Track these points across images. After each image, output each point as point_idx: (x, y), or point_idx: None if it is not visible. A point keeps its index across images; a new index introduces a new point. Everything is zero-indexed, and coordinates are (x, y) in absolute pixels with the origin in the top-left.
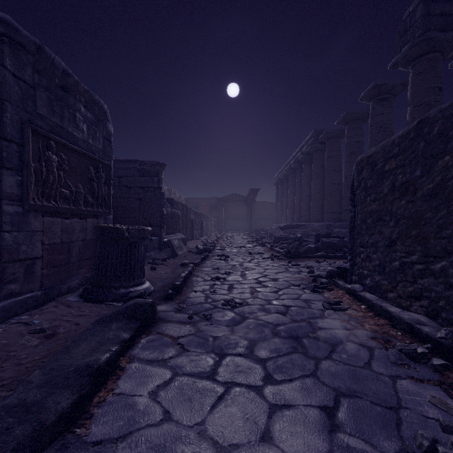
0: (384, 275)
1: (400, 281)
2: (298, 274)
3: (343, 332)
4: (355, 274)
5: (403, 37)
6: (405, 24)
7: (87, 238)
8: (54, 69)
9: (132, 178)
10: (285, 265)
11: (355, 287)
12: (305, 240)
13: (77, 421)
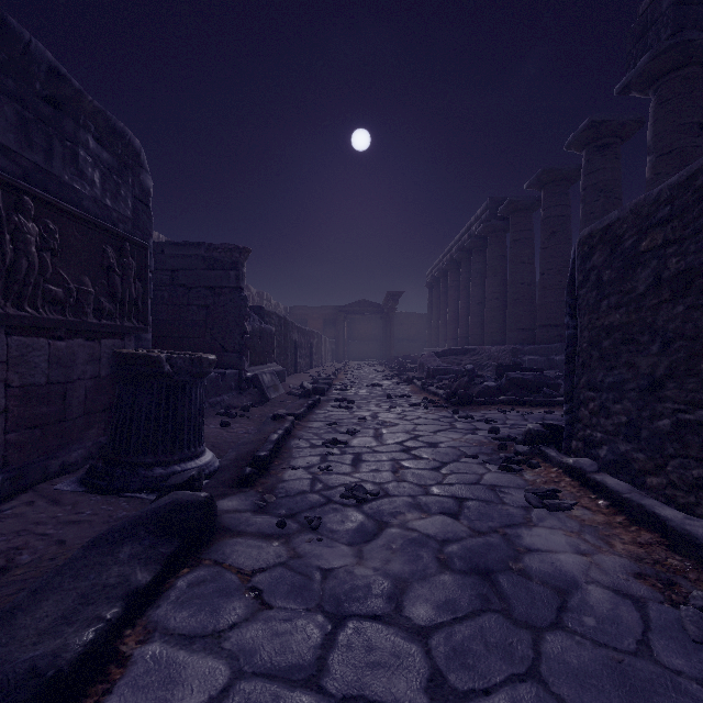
0: (638, 443)
1: (673, 456)
2: (472, 435)
3: (575, 559)
4: (577, 438)
5: (640, 41)
6: (644, 20)
7: (102, 373)
8: (32, 62)
9: (193, 273)
10: (448, 418)
11: (583, 463)
12: (479, 374)
13: None
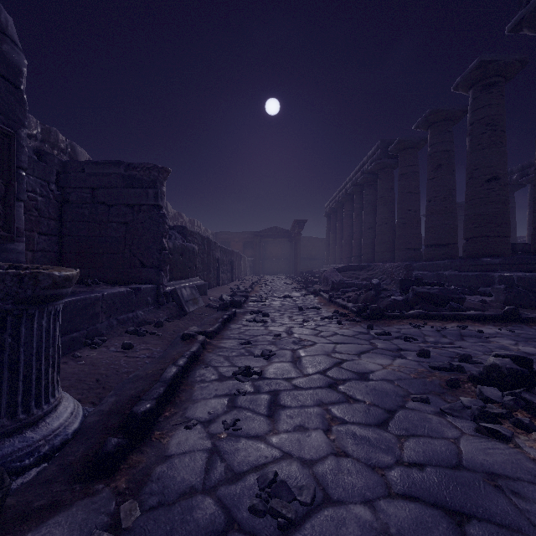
0: None
1: None
2: (402, 360)
3: None
4: None
5: None
6: None
7: None
8: None
9: (113, 191)
10: (364, 334)
11: None
12: (384, 288)
13: None
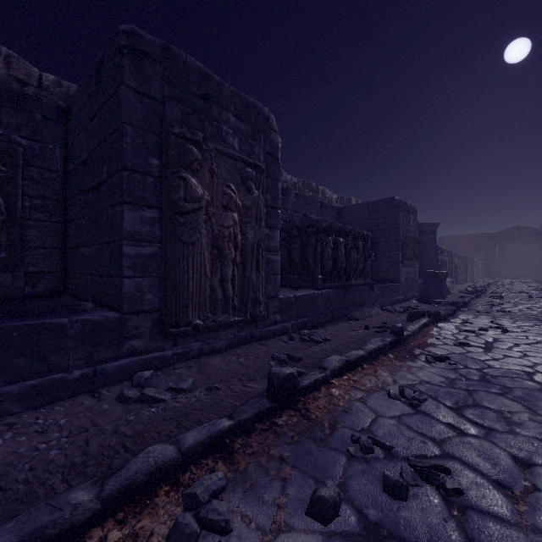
0: None
1: None
2: None
3: None
4: None
5: None
6: None
7: (411, 277)
8: (407, 206)
9: None
10: None
11: None
12: None
13: (453, 316)
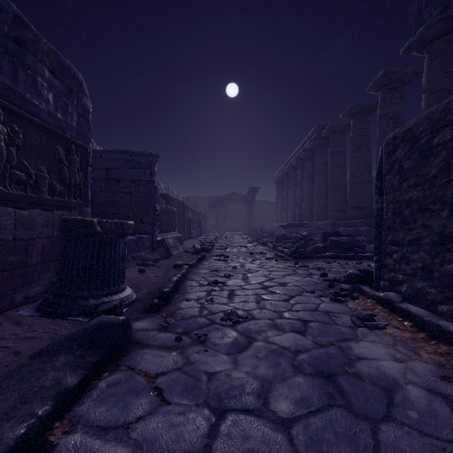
0: (431, 281)
1: None
2: (309, 278)
3: (394, 365)
4: (384, 279)
5: (418, 18)
6: (421, 4)
7: (55, 234)
8: (1, 11)
9: (121, 170)
10: (292, 267)
11: (391, 295)
12: (311, 239)
13: None
